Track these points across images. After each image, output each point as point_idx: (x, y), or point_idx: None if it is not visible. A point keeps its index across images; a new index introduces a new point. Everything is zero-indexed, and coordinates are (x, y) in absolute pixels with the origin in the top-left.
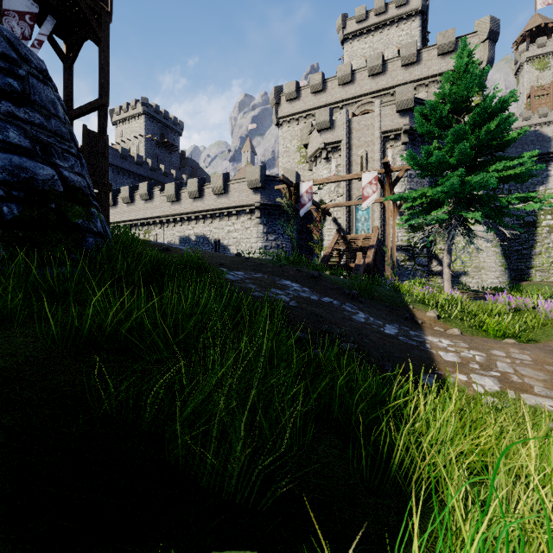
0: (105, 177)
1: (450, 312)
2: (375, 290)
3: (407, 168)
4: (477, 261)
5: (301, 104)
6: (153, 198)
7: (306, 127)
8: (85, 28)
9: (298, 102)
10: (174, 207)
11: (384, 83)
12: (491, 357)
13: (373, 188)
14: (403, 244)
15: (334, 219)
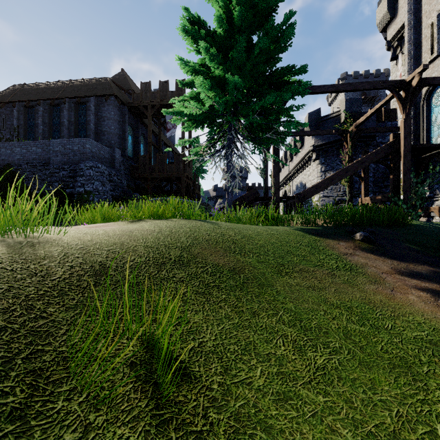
0: (182, 171)
1: None
2: None
3: None
4: None
5: None
6: (287, 161)
7: None
8: None
9: None
10: (291, 165)
11: None
12: None
13: None
14: None
15: None
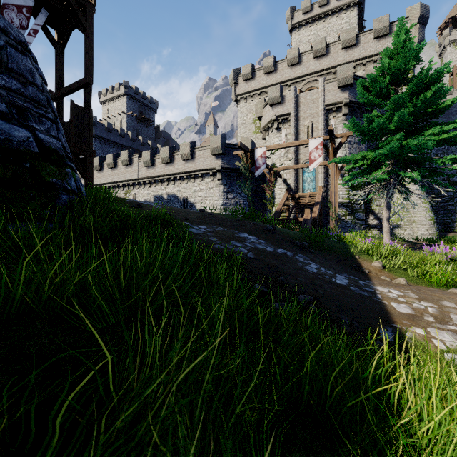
0: (90, 145)
1: (394, 262)
2: (323, 242)
3: (349, 135)
4: (409, 215)
5: (256, 83)
6: (132, 163)
7: (260, 102)
8: (73, 19)
9: (253, 81)
10: (149, 171)
11: (327, 63)
12: (443, 308)
13: (319, 152)
14: (343, 201)
15: (284, 179)
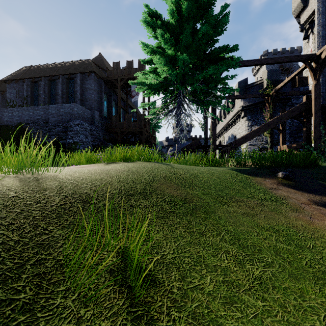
0: (143, 126)
1: None
2: None
3: None
4: None
5: None
6: (222, 118)
7: None
8: None
9: None
10: (225, 121)
11: None
12: None
13: None
14: None
15: None
